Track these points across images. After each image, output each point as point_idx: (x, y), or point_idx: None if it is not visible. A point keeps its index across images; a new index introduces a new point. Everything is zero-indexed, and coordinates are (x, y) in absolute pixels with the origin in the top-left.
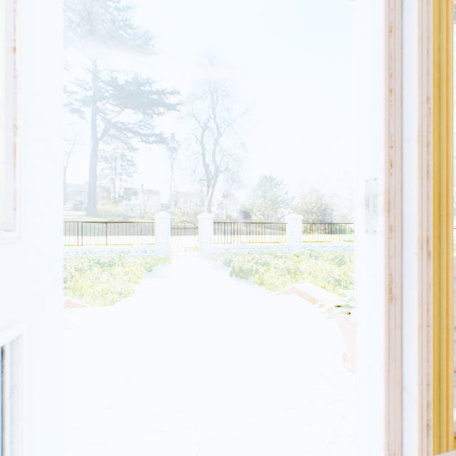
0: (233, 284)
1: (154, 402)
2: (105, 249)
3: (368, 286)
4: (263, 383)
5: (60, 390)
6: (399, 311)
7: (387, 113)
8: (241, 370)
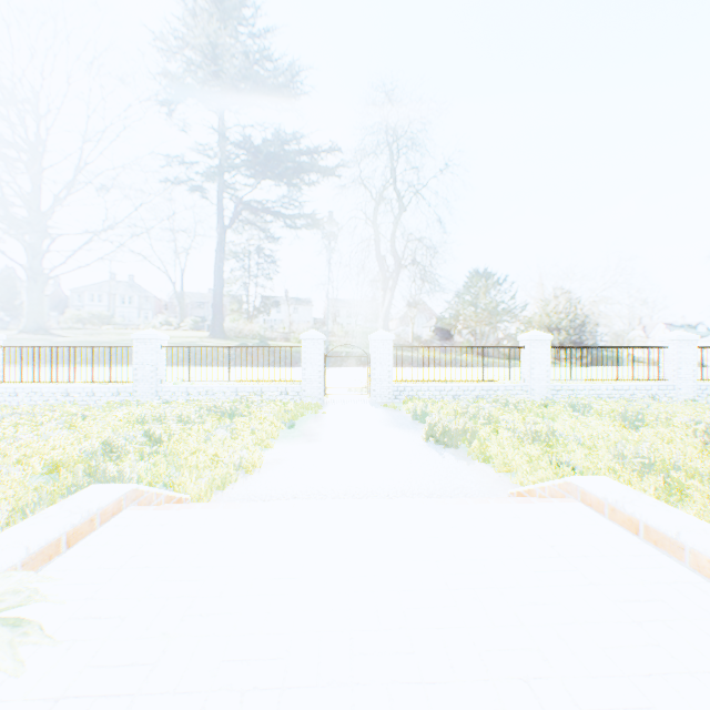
0: (431, 458)
1: None
2: (226, 387)
3: None
4: None
5: None
6: None
7: None
8: None
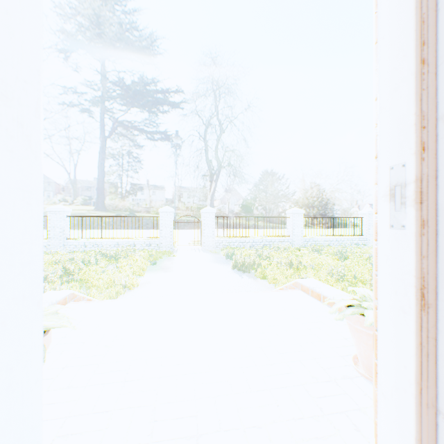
0: (235, 278)
1: (153, 406)
2: (111, 242)
3: (394, 290)
4: (269, 388)
5: (38, 411)
6: (433, 320)
7: (419, 87)
8: (244, 372)
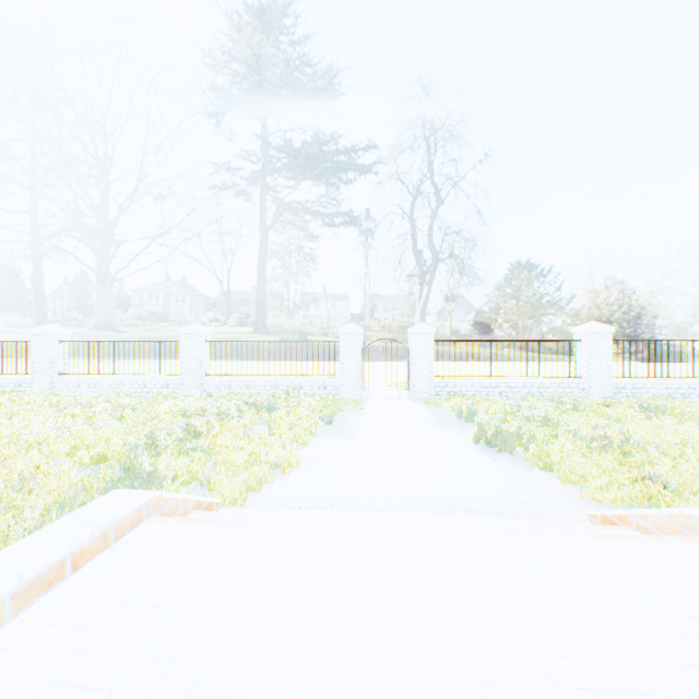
0: (484, 464)
1: None
2: (266, 381)
3: None
4: None
5: None
6: None
7: None
8: None
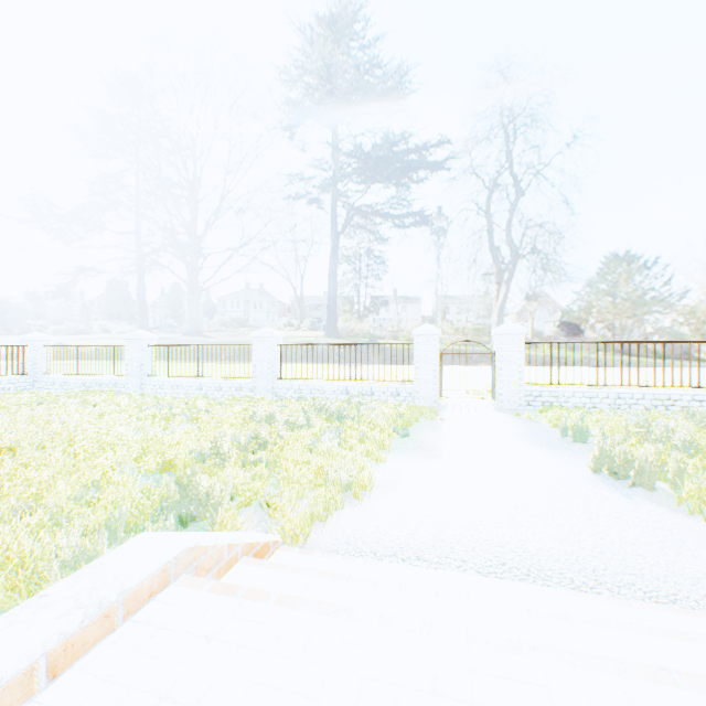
0: (617, 506)
1: None
2: (336, 386)
3: None
4: None
5: None
6: None
7: None
8: None
